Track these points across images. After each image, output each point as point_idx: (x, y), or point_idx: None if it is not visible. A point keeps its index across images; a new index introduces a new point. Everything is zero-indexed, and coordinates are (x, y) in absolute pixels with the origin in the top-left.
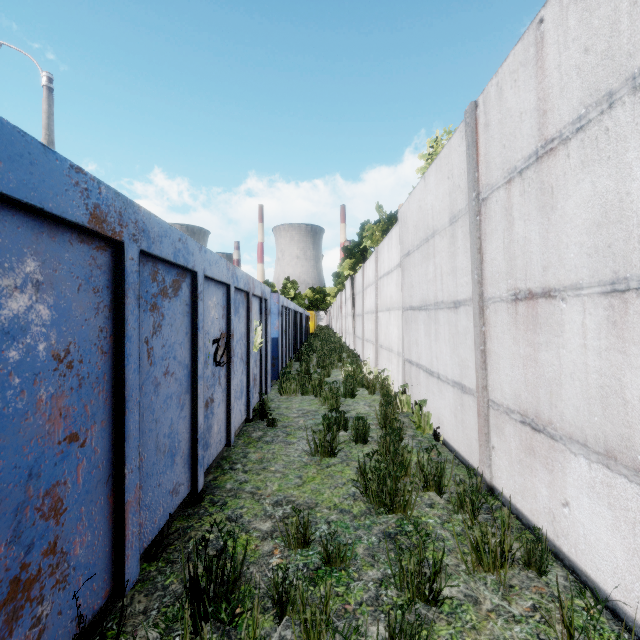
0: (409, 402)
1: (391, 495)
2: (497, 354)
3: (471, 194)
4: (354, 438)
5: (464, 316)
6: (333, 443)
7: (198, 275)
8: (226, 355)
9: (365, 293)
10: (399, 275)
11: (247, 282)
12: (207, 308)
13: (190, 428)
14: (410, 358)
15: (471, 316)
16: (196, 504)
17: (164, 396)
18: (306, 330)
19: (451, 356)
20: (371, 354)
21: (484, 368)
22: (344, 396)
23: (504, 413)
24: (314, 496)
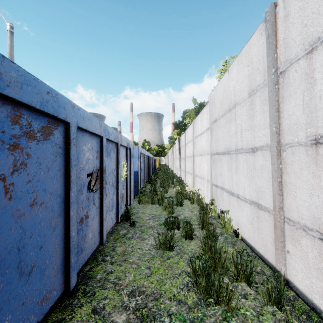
0: (215, 210)
1: (217, 292)
2: (294, 185)
3: (270, 70)
4: (184, 236)
5: (261, 157)
6: (171, 241)
7: (70, 125)
8: (100, 184)
9: (186, 146)
10: (208, 134)
11: (116, 136)
12: (82, 151)
13: (63, 242)
14: (216, 183)
15: (267, 157)
16: (72, 295)
17: (30, 224)
18: (154, 166)
19: (249, 184)
20: (190, 180)
21: (281, 194)
22: (176, 205)
23: (301, 229)
24: (159, 286)
